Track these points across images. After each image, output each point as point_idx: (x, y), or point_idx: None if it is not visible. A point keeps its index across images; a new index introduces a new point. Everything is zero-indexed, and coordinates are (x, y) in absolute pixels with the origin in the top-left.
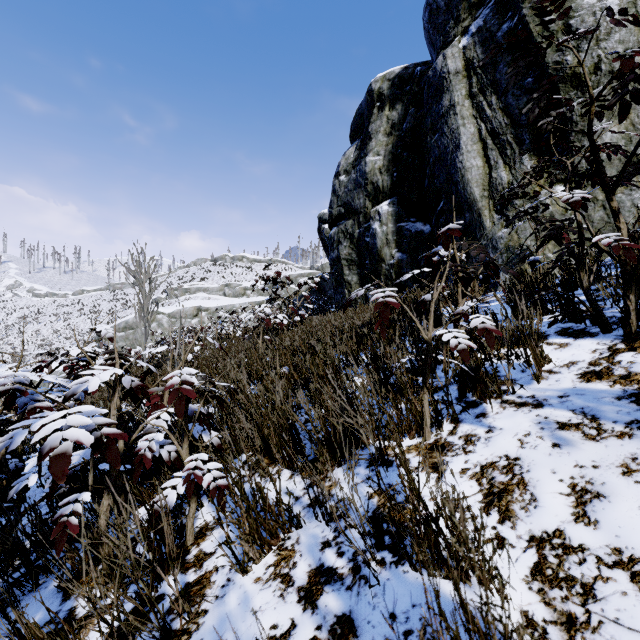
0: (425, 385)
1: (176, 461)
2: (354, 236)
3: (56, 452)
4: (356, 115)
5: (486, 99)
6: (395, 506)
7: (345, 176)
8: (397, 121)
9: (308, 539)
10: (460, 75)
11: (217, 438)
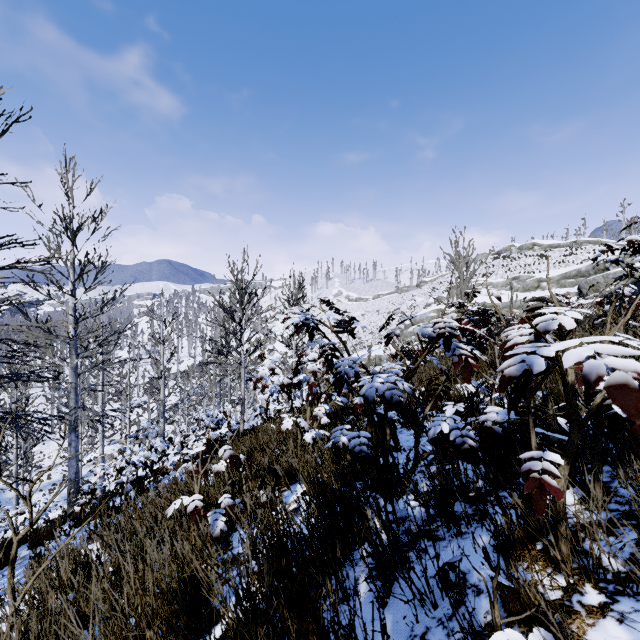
0: None
1: None
2: None
3: (609, 382)
4: None
5: None
6: None
7: None
8: None
9: None
10: None
11: None
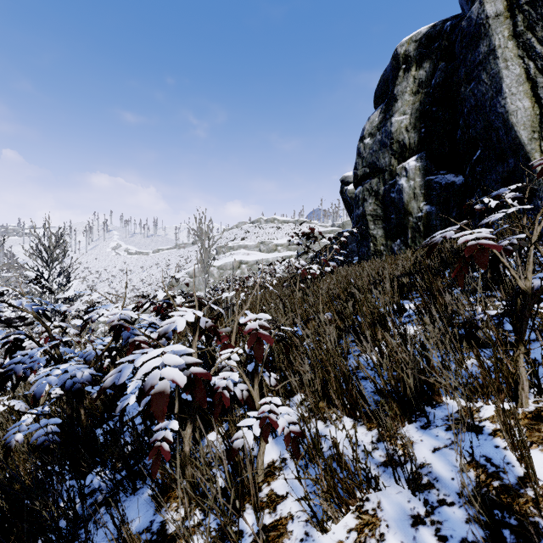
0: (521, 342)
1: (248, 400)
2: (379, 193)
3: (156, 390)
4: (380, 81)
5: (535, 35)
6: (505, 489)
7: (370, 139)
8: (424, 79)
9: (392, 507)
10: (501, 17)
11: (277, 378)
